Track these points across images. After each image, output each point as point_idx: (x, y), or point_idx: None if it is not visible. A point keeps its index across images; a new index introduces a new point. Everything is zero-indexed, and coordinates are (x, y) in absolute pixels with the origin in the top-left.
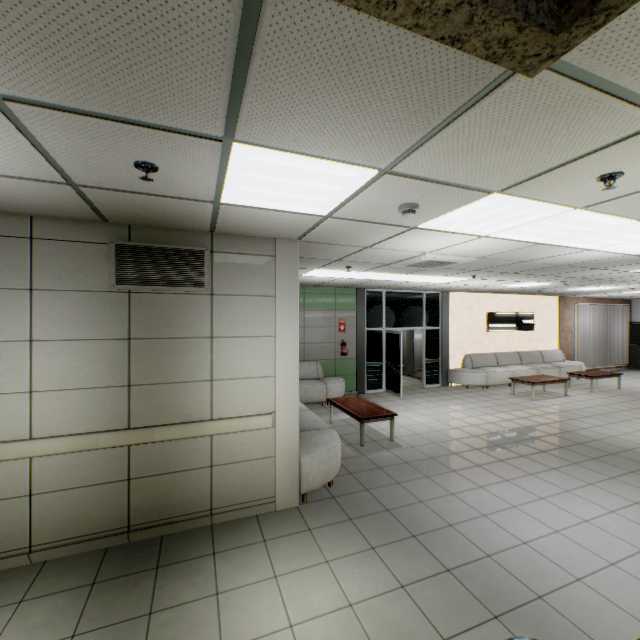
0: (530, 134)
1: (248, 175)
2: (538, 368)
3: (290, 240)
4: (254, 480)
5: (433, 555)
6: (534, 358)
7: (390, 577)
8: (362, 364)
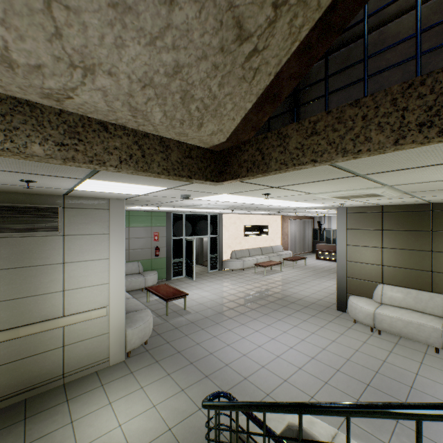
0: (228, 186)
1: (95, 185)
2: (270, 256)
3: (119, 199)
4: (95, 350)
5: (200, 371)
6: (268, 250)
7: (177, 387)
8: (170, 261)
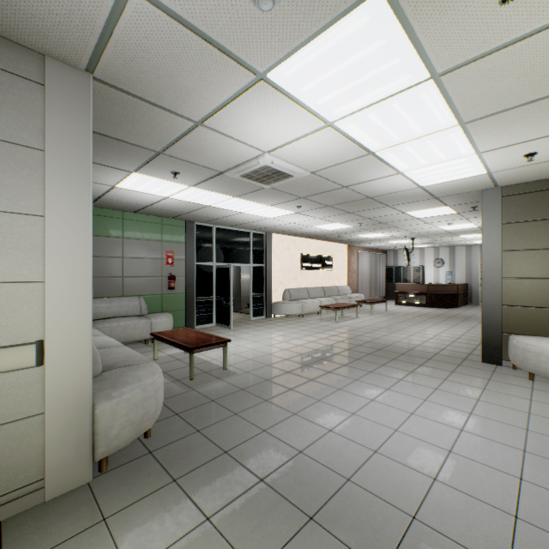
0: None
1: None
2: (337, 299)
3: (75, 69)
4: None
5: (289, 501)
6: (333, 292)
7: None
8: (192, 299)
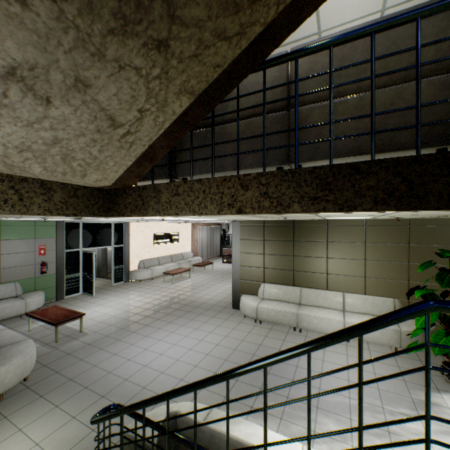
0: None
1: None
2: (180, 263)
3: None
4: None
5: (96, 392)
6: (179, 257)
7: (67, 416)
8: (62, 277)
